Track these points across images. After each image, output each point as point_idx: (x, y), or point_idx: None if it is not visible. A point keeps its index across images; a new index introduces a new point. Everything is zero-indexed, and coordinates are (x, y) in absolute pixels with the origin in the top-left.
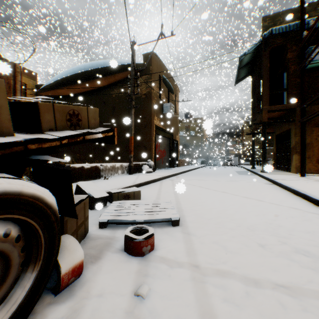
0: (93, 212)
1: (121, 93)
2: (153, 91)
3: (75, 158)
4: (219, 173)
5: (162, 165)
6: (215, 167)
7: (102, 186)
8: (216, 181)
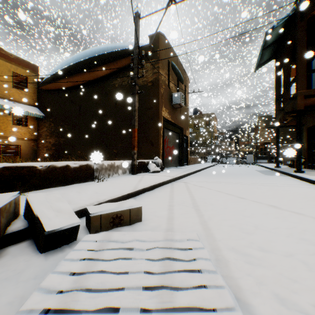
0: (38, 264)
1: (124, 82)
2: (160, 78)
3: (76, 155)
4: (239, 172)
5: (170, 163)
6: (228, 165)
7: (87, 195)
8: (244, 184)
